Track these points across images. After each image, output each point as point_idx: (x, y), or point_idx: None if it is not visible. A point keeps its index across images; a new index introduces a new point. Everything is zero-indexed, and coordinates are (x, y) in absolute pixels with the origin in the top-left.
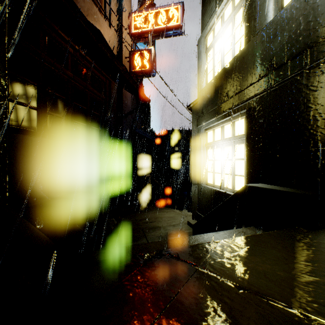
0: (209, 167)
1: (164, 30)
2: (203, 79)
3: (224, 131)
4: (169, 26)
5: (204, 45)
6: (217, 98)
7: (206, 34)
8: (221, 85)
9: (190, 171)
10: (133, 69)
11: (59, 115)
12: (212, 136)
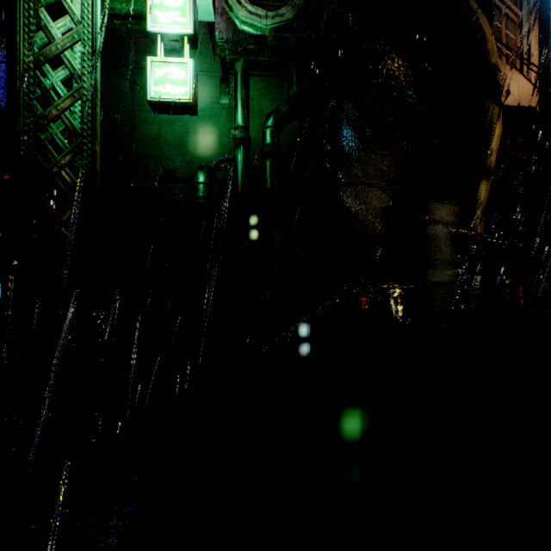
0: None
1: None
2: None
3: None
4: None
5: None
6: None
7: None
8: None
9: None
10: None
11: None
12: None
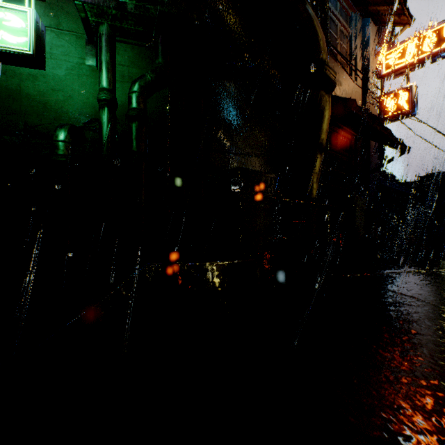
0: None
1: (433, 56)
2: None
3: None
4: (442, 48)
5: None
6: None
7: None
8: None
9: None
10: (384, 115)
11: None
12: None
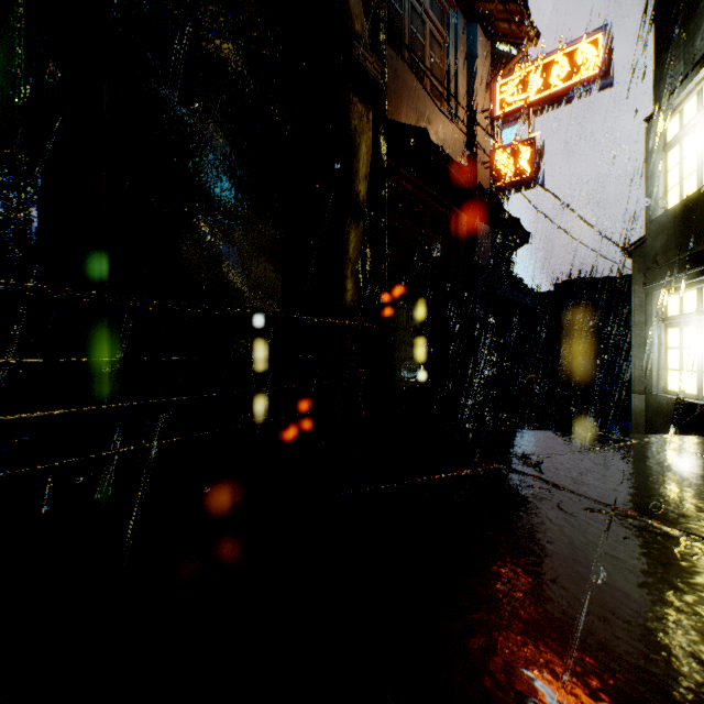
0: (671, 362)
1: (564, 93)
2: (657, 200)
3: (703, 297)
4: (576, 82)
5: (660, 137)
6: (686, 239)
7: (665, 118)
8: (695, 218)
9: (628, 373)
10: (498, 182)
11: (396, 285)
12: (677, 305)
